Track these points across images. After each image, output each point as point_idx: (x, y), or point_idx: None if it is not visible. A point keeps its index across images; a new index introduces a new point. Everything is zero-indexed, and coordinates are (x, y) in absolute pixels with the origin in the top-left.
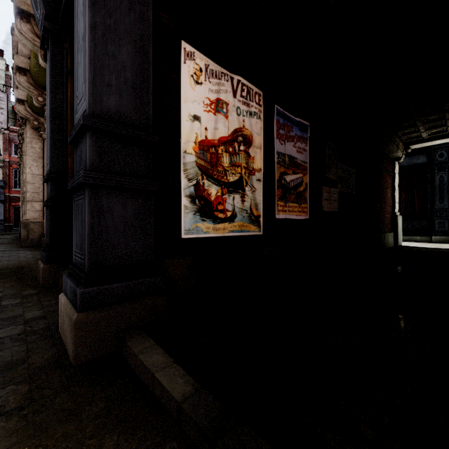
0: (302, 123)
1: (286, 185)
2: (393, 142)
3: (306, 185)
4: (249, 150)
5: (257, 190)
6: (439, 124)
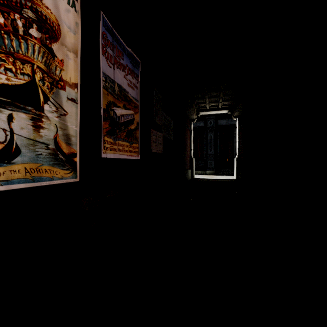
0: (134, 57)
1: (116, 119)
2: (192, 107)
3: (137, 124)
4: (52, 45)
5: (69, 114)
6: (216, 100)
